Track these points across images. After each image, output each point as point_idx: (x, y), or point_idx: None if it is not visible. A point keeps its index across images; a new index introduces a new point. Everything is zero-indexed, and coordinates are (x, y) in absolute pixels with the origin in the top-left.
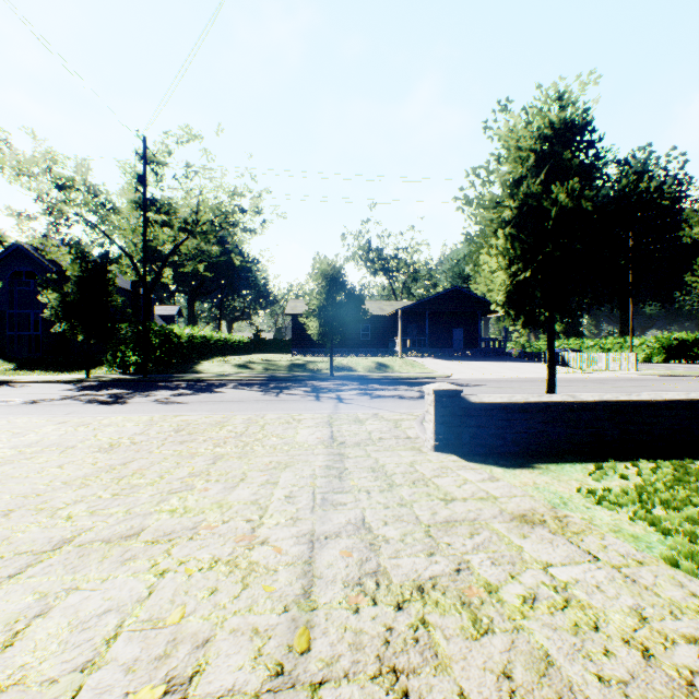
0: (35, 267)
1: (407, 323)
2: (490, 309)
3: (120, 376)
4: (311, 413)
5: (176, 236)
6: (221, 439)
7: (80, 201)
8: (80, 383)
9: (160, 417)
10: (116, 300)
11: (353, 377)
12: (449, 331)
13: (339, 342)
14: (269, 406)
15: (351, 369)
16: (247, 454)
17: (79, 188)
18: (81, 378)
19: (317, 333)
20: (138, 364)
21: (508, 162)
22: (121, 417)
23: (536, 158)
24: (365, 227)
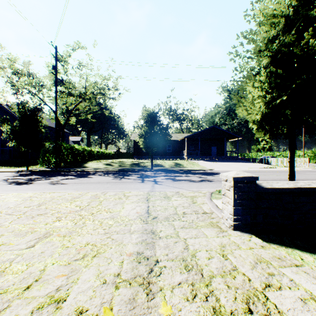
0: (9, 116)
1: (189, 144)
2: (230, 137)
3: (45, 169)
4: (137, 191)
5: (76, 100)
6: (65, 213)
7: (27, 82)
8: (21, 172)
9: (39, 194)
10: (41, 130)
11: (163, 169)
12: (209, 148)
13: (156, 153)
14: (112, 186)
15: (162, 166)
16: (73, 231)
17: (25, 74)
18: (23, 170)
19: (144, 147)
20: (55, 163)
21: (265, 26)
22: (15, 193)
23: (286, 22)
24: (168, 99)
